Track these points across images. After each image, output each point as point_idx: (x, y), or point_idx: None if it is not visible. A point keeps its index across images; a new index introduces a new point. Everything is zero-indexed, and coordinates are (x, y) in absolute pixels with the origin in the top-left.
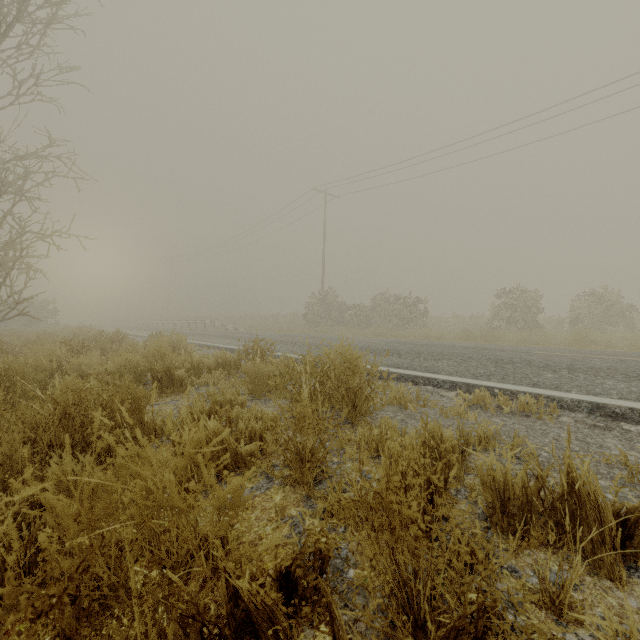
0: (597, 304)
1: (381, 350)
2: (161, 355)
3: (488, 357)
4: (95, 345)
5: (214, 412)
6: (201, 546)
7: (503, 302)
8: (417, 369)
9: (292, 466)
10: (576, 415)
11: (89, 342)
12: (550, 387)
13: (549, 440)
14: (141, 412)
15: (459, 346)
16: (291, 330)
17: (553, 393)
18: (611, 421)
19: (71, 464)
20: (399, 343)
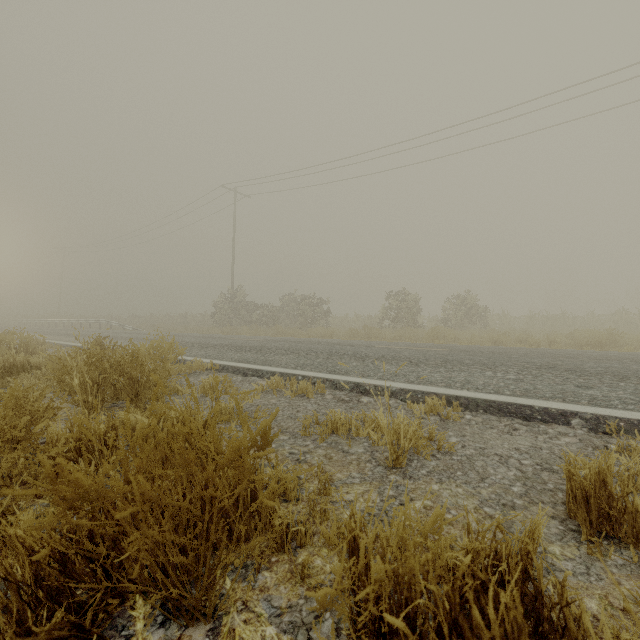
0: (462, 306)
1: (248, 347)
2: None
3: (331, 351)
4: None
5: None
6: None
7: (389, 303)
8: (256, 362)
9: None
10: (339, 393)
11: None
12: (341, 373)
13: (291, 412)
14: None
15: (325, 342)
16: (196, 330)
17: (336, 377)
18: (359, 396)
19: None
20: (276, 340)
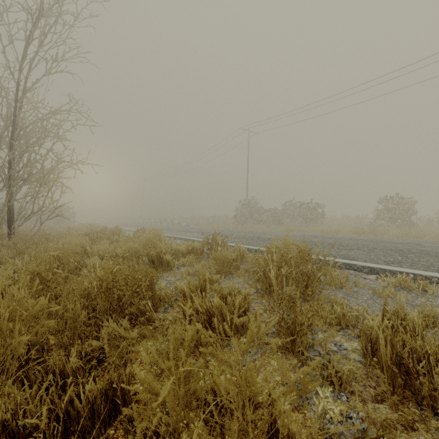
0: None
1: (300, 241)
2: (153, 244)
3: (389, 248)
4: (104, 236)
5: (203, 288)
6: (259, 420)
7: (385, 206)
8: (336, 256)
9: (274, 334)
10: None
11: (101, 234)
12: None
13: None
14: (153, 287)
15: (359, 239)
16: (225, 226)
17: None
18: None
19: (117, 327)
20: (311, 236)
